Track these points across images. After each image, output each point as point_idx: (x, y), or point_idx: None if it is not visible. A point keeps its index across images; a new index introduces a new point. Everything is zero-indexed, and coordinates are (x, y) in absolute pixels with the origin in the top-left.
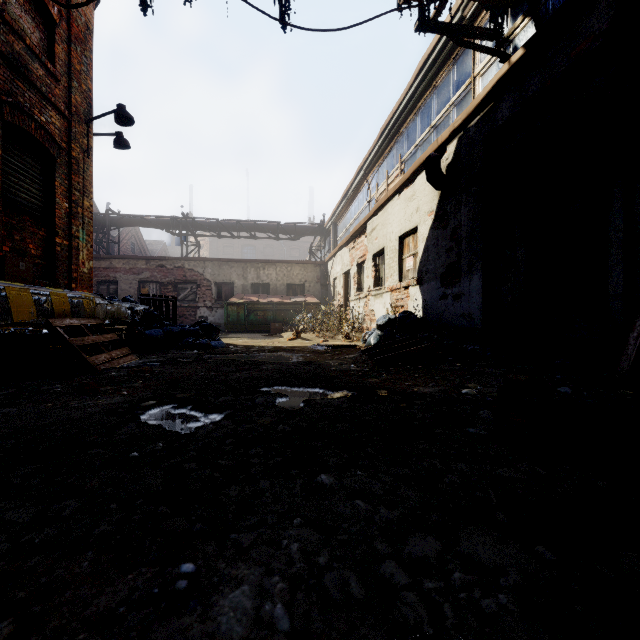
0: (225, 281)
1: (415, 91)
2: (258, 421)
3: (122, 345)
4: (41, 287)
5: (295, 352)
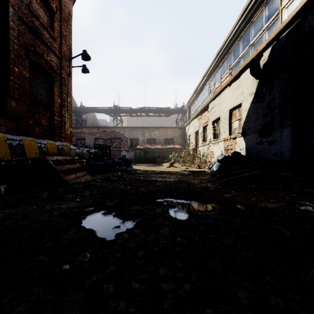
0: (134, 137)
1: (239, 26)
2: (160, 231)
3: (84, 169)
4: (42, 139)
5: (172, 174)
